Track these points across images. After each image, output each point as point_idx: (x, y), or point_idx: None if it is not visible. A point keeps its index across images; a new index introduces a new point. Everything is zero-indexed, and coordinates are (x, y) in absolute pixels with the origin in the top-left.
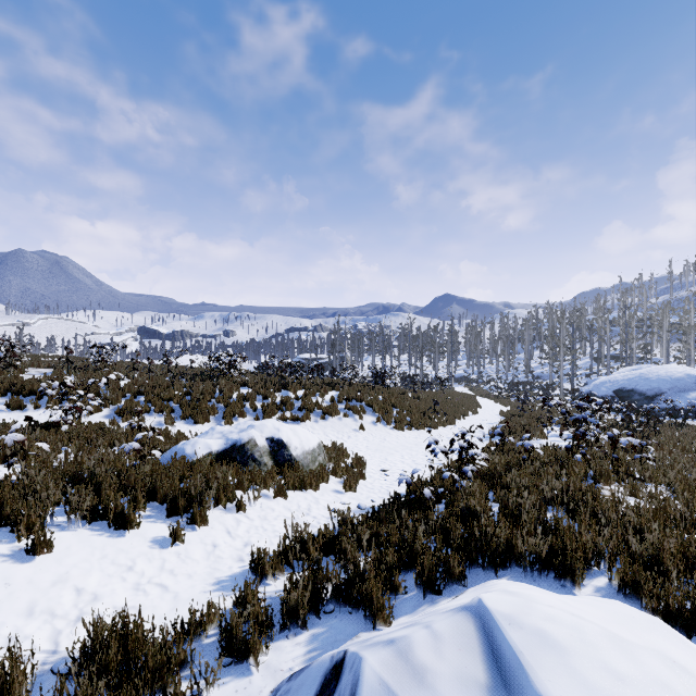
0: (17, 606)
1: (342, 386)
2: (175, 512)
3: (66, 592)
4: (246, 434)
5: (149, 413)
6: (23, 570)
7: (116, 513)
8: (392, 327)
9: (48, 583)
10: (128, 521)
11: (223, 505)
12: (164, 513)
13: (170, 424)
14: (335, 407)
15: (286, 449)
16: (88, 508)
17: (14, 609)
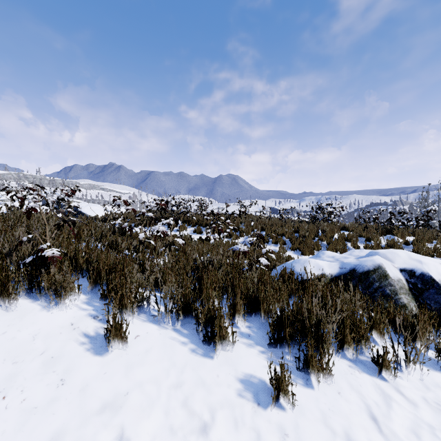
0: (40, 432)
1: None
2: (280, 342)
3: (106, 436)
4: (369, 260)
5: (268, 243)
6: (89, 365)
7: (205, 321)
8: None
9: (97, 402)
10: (219, 336)
11: (351, 352)
12: (267, 338)
13: (282, 252)
14: None
15: (440, 291)
16: (180, 304)
17: (32, 438)
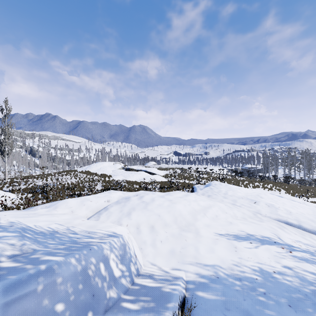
0: None
1: (272, 183)
2: None
3: None
4: None
5: None
6: None
7: None
8: (294, 157)
9: None
10: None
11: None
12: None
13: None
14: (271, 188)
15: None
16: None
17: None
